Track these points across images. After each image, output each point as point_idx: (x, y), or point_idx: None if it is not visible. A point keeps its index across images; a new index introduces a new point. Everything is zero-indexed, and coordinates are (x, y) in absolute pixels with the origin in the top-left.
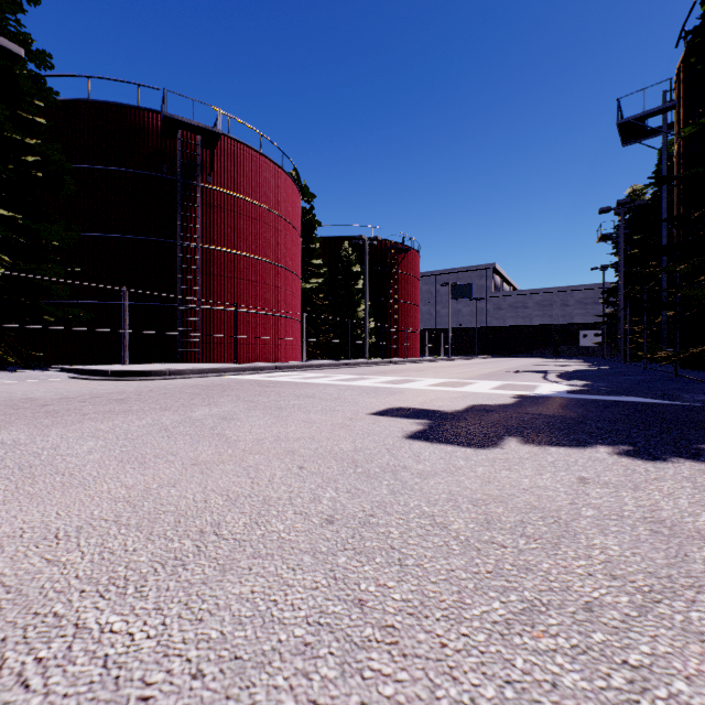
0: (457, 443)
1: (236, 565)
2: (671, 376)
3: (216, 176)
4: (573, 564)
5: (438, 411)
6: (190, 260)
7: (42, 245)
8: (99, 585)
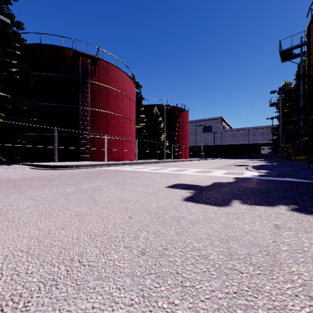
0: (209, 203)
1: (86, 285)
2: (306, 168)
3: (97, 77)
4: (284, 287)
5: (198, 185)
6: (85, 115)
7: (19, 108)
8: (3, 300)
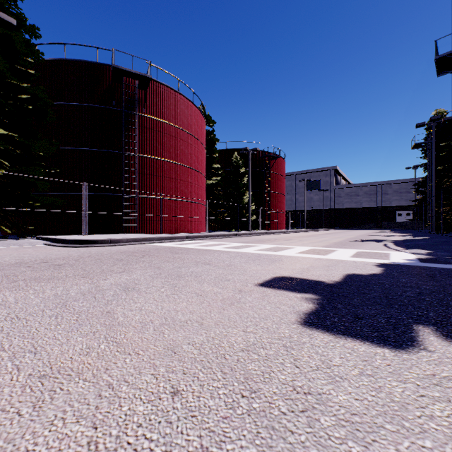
0: (365, 336)
1: None
2: None
3: (148, 108)
4: None
5: (320, 282)
6: (131, 164)
7: (31, 154)
8: None
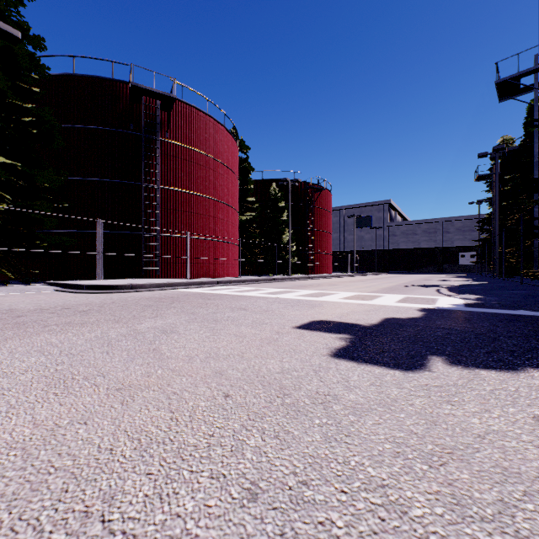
0: (383, 363)
1: None
2: None
3: (172, 132)
4: None
5: (356, 325)
6: (151, 198)
7: (36, 186)
8: None
